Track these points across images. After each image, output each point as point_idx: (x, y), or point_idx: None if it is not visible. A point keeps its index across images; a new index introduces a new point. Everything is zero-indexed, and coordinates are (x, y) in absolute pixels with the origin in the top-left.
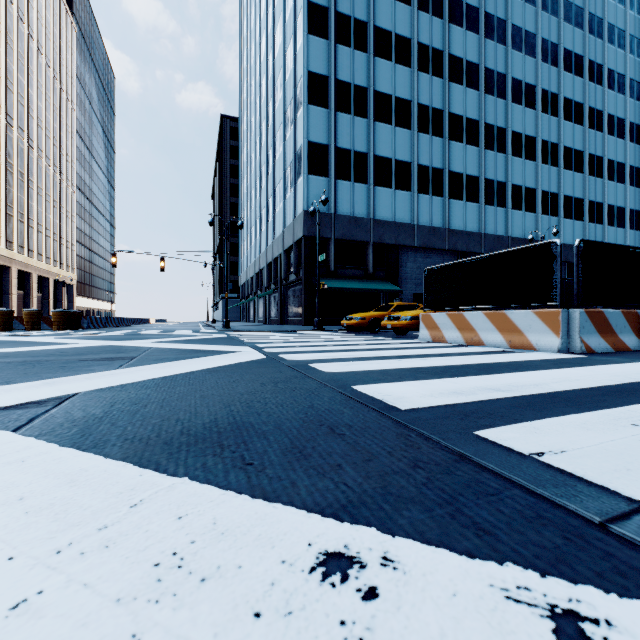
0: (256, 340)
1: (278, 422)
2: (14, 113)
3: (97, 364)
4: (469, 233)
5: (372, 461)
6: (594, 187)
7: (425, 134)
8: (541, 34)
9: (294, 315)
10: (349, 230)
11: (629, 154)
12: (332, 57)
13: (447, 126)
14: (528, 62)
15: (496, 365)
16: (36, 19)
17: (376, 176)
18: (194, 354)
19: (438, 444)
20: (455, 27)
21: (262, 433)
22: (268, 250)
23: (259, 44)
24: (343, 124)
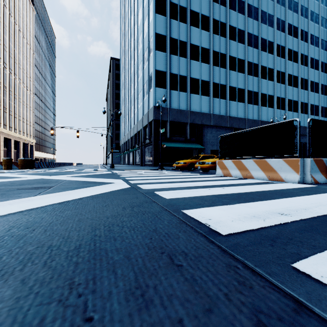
0: (126, 175)
1: (128, 249)
2: (1, 55)
3: (26, 192)
4: (239, 118)
5: (213, 312)
6: (303, 95)
7: (216, 66)
8: (276, 15)
9: (148, 161)
10: (177, 116)
11: (321, 78)
12: (168, 25)
13: (228, 62)
14: (269, 30)
15: (268, 192)
16: (13, 6)
17: (191, 88)
18: (88, 184)
19: (266, 280)
20: (232, 11)
21: (112, 264)
22: (135, 127)
23: (130, 20)
24: (174, 61)
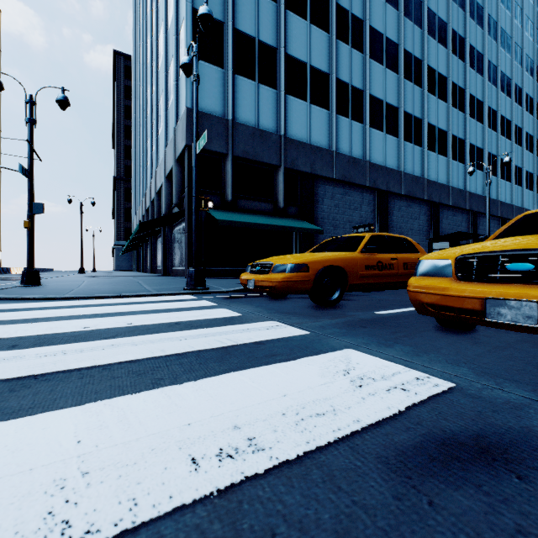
0: None
1: None
2: None
3: None
4: (389, 170)
5: None
6: (490, 139)
7: (344, 43)
8: None
9: (179, 263)
10: (253, 146)
11: (514, 113)
12: None
13: (368, 40)
14: None
15: None
16: None
17: (288, 81)
18: None
19: None
20: None
21: None
22: (152, 183)
23: None
24: None
